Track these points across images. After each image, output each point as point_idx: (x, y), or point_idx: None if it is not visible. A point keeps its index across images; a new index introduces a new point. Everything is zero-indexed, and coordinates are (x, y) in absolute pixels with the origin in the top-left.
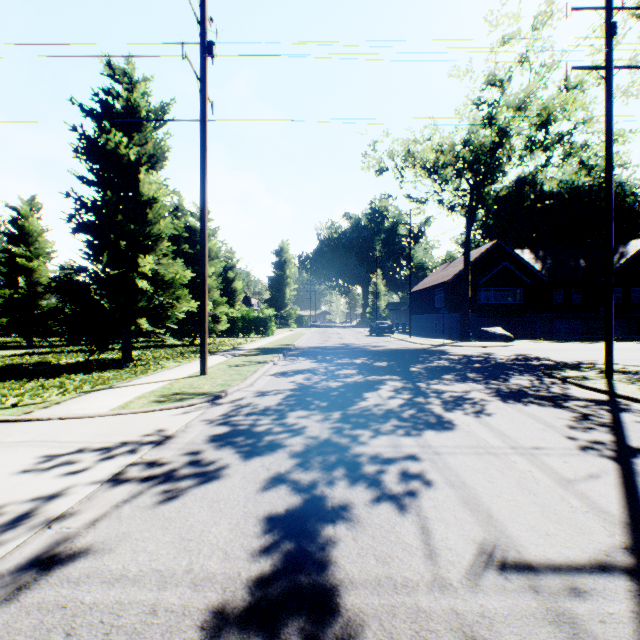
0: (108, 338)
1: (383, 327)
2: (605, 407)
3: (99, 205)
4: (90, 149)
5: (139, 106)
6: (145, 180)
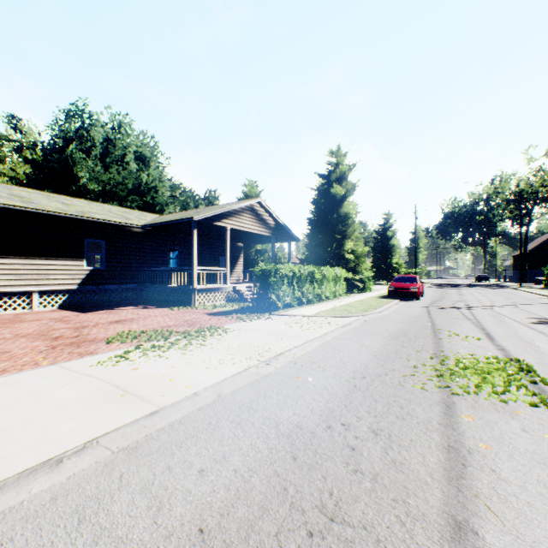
0: (386, 278)
1: (481, 277)
2: (499, 288)
3: (382, 246)
4: (382, 235)
5: (392, 223)
6: (393, 240)
